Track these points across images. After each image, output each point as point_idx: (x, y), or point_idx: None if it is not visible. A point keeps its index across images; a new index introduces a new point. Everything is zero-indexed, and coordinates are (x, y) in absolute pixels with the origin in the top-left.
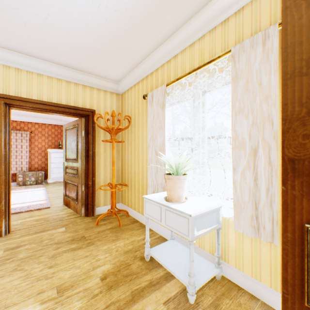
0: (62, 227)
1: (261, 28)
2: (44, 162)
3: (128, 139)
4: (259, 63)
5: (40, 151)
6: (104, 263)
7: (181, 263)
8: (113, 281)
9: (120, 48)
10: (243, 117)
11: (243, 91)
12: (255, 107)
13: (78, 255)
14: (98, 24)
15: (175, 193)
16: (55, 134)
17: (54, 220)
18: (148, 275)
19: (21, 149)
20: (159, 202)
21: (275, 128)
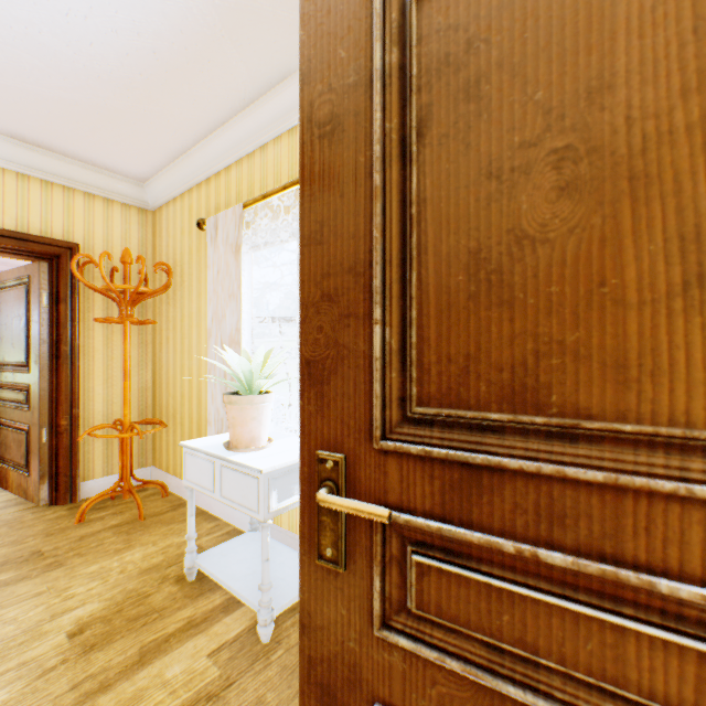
0: None
1: None
2: None
3: (169, 318)
4: None
5: None
6: (84, 602)
7: (259, 572)
8: (101, 634)
9: (136, 109)
10: None
11: None
12: None
13: (15, 595)
14: (71, 49)
15: (244, 431)
16: None
17: None
18: (188, 609)
19: None
20: (210, 453)
21: None
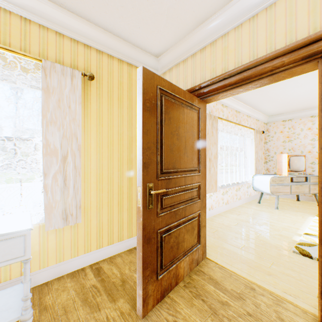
0: None
1: (65, 62)
2: None
3: None
4: (69, 91)
5: None
6: None
7: None
8: None
9: None
10: (56, 129)
11: (56, 106)
12: (66, 123)
13: None
14: None
15: None
16: None
17: None
18: None
19: None
20: None
21: (79, 143)
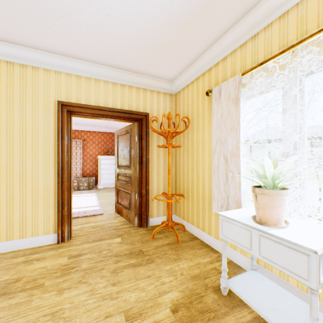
0: (118, 237)
1: None
2: (95, 168)
3: (184, 144)
4: None
5: (91, 158)
6: (170, 289)
7: (280, 309)
8: (187, 316)
9: (181, 38)
10: None
11: None
12: None
13: (139, 273)
14: (162, 11)
15: (271, 213)
16: (104, 141)
17: (108, 228)
18: (231, 317)
19: (76, 156)
20: (247, 224)
21: None
